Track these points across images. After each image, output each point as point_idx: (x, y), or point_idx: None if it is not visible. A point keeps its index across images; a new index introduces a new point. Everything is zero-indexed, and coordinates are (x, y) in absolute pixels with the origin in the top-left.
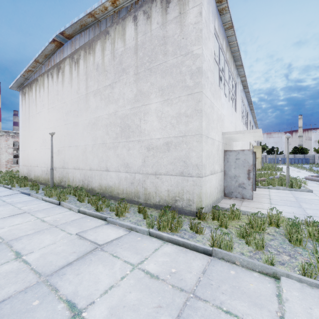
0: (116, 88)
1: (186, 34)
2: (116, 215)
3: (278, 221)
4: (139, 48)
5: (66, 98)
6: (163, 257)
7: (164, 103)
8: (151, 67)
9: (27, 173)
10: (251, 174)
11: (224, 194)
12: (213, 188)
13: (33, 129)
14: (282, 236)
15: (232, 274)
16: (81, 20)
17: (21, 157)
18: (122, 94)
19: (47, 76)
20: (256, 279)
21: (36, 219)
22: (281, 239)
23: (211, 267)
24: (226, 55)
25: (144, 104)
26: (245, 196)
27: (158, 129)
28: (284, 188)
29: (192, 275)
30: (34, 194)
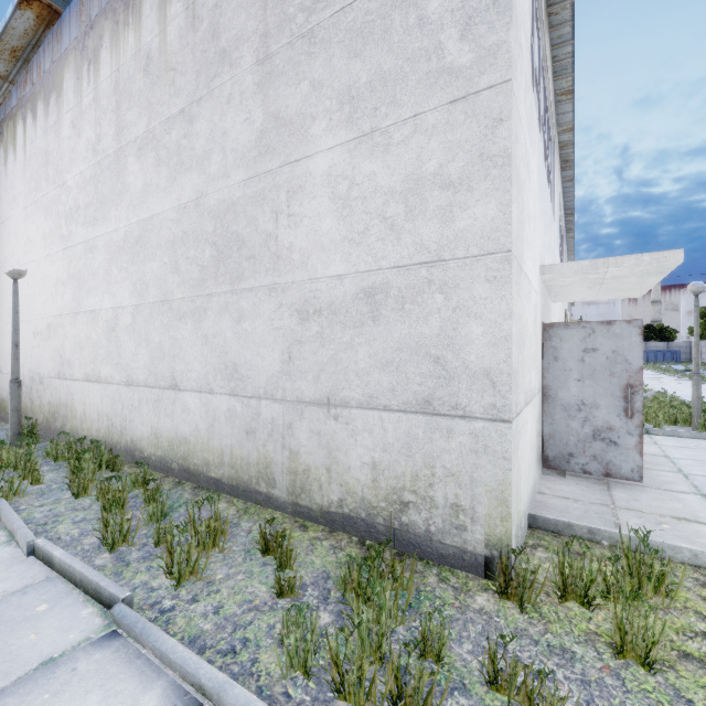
0: (201, 121)
1: None
2: (168, 574)
3: None
4: None
5: (67, 171)
6: None
7: (360, 148)
8: (312, 26)
9: None
10: (639, 398)
11: (543, 461)
12: (528, 452)
13: None
14: None
15: None
16: None
17: None
18: (218, 137)
19: (23, 115)
20: None
21: None
22: None
23: None
24: (545, 35)
25: (290, 161)
26: (618, 468)
27: (336, 242)
28: (693, 434)
29: None
30: None
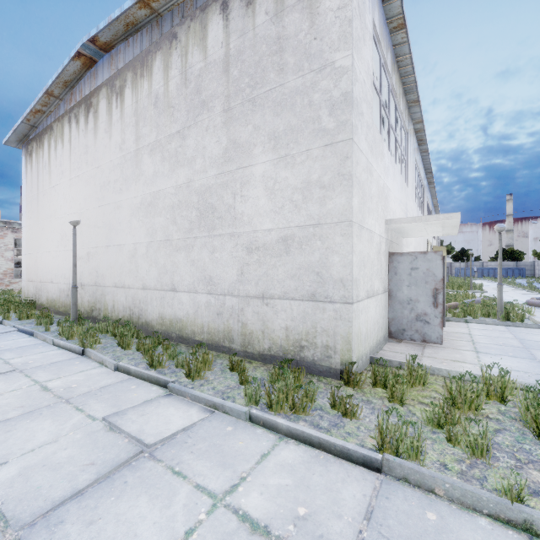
0: (190, 139)
1: (321, 30)
2: (187, 376)
3: (504, 391)
4: (233, 62)
5: (101, 159)
6: (278, 475)
7: (279, 164)
8: (254, 96)
9: (34, 294)
10: (441, 296)
11: (388, 334)
12: (370, 324)
13: (44, 216)
14: (516, 423)
15: (432, 523)
16: (126, 14)
17: (25, 265)
18: (201, 149)
19: (69, 120)
20: (489, 537)
21: (33, 384)
22: (516, 429)
23: (382, 503)
24: (392, 78)
25: (242, 167)
26: (429, 337)
27: (267, 212)
28: (494, 322)
29: (344, 524)
30: (40, 333)
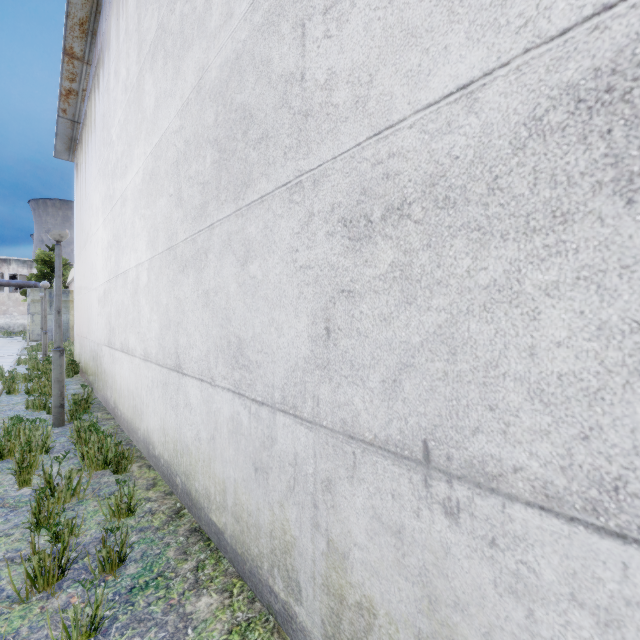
0: None
1: None
2: None
3: None
4: None
5: (112, 126)
6: None
7: None
8: None
9: (79, 353)
10: None
11: None
12: None
13: (83, 244)
14: None
15: None
16: None
17: (75, 314)
18: None
19: (94, 90)
20: None
21: None
22: None
23: None
24: None
25: None
26: None
27: None
28: None
29: None
30: None
